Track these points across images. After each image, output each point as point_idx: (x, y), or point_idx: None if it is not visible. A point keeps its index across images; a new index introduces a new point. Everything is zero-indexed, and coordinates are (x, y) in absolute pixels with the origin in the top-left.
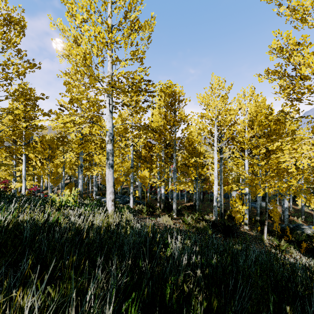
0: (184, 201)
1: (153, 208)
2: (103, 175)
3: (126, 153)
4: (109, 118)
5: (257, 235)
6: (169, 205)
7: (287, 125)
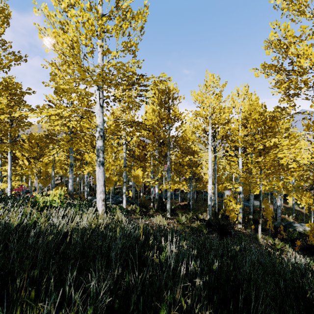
0: (178, 200)
1: (146, 208)
2: (95, 175)
3: (119, 151)
4: (100, 113)
5: (251, 234)
6: (162, 205)
7: (280, 124)
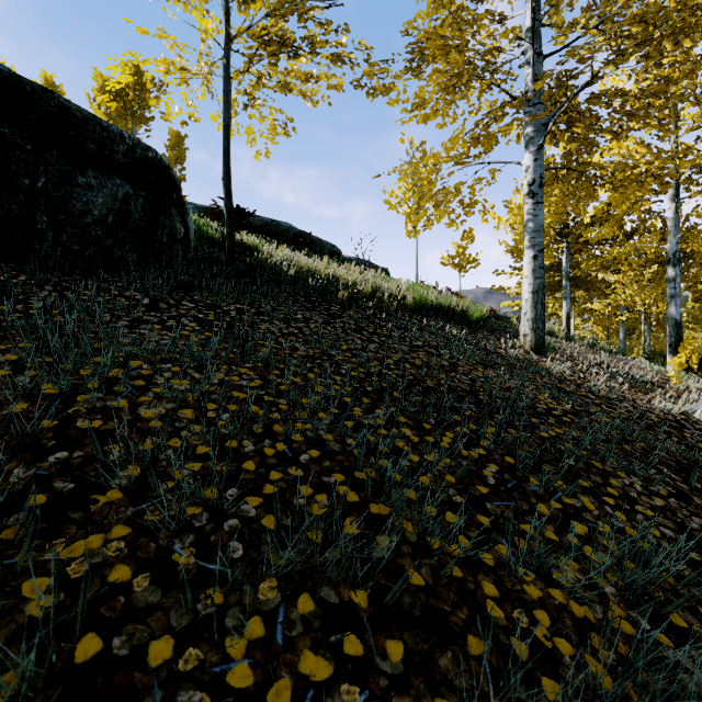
0: None
1: None
2: None
3: None
4: (563, 258)
5: None
6: None
7: None
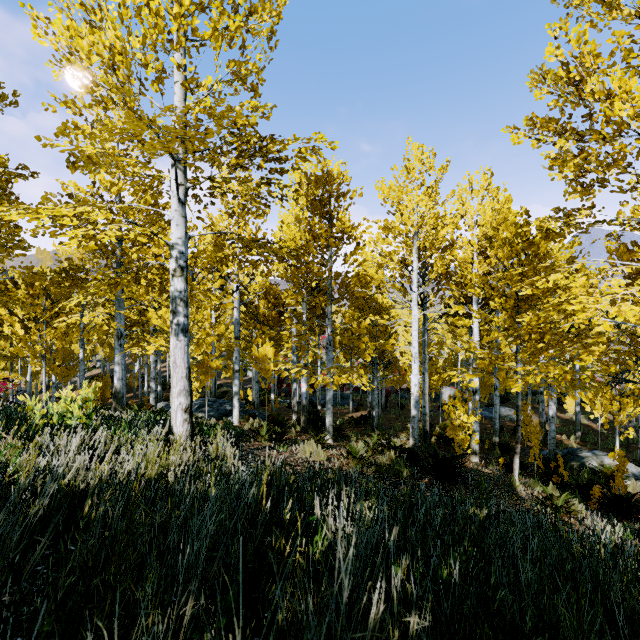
0: (348, 409)
1: (283, 425)
2: None
3: (224, 305)
4: (178, 217)
5: (500, 476)
6: (316, 419)
7: (555, 251)
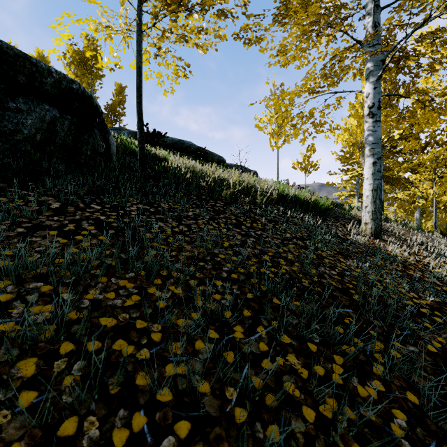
0: None
1: None
2: None
3: None
4: None
5: None
6: None
7: None
